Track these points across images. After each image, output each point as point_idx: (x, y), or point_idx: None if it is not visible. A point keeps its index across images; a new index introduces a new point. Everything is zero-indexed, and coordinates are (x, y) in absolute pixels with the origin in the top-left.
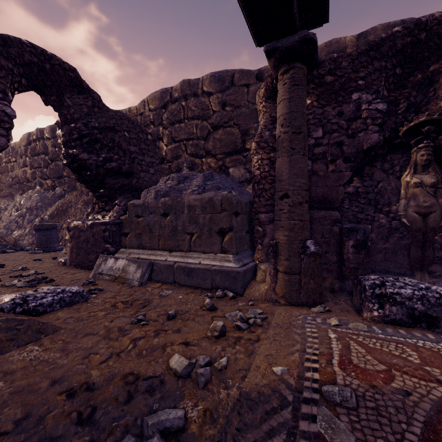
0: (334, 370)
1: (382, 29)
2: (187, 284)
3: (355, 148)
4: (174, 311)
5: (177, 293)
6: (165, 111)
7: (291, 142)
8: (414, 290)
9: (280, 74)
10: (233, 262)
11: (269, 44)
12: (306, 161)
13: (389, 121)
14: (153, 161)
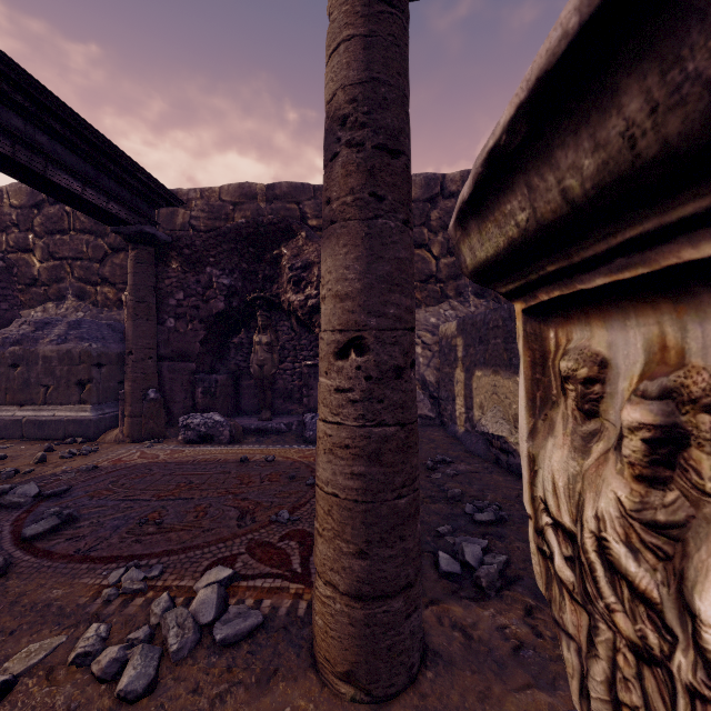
0: (103, 463)
1: (287, 187)
2: (38, 437)
3: (208, 312)
4: (5, 454)
5: (21, 445)
6: (38, 213)
7: (135, 309)
8: (202, 419)
9: (130, 249)
10: (90, 412)
11: (114, 227)
12: (152, 325)
13: (251, 287)
14: (8, 294)
